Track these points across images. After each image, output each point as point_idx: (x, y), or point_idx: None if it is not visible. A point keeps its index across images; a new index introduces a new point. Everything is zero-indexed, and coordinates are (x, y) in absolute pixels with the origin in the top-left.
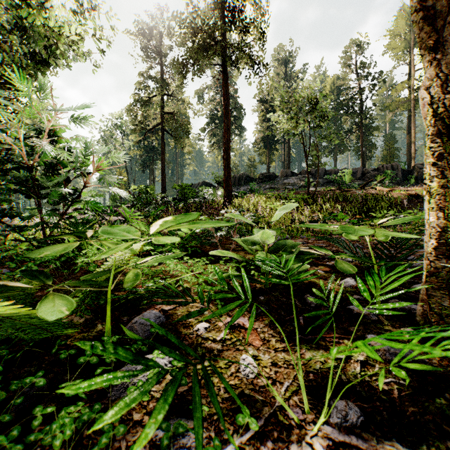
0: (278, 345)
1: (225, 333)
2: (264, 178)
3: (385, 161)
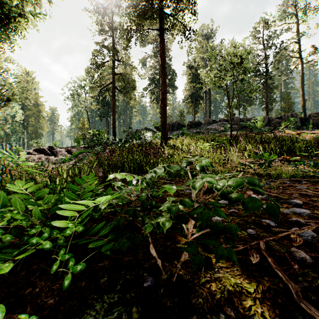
0: None
1: None
2: (192, 125)
3: (284, 111)
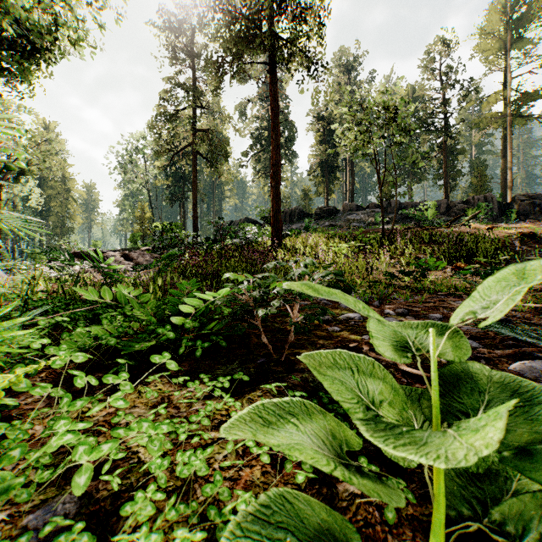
0: None
1: None
2: (322, 214)
3: (474, 192)
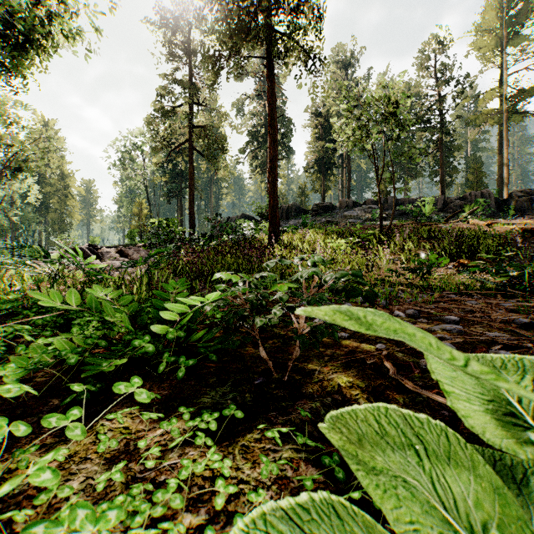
0: None
1: None
2: (319, 210)
3: (471, 188)
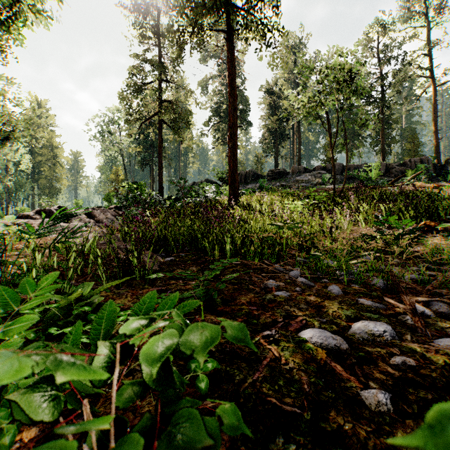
0: None
1: None
2: (274, 175)
3: (408, 156)
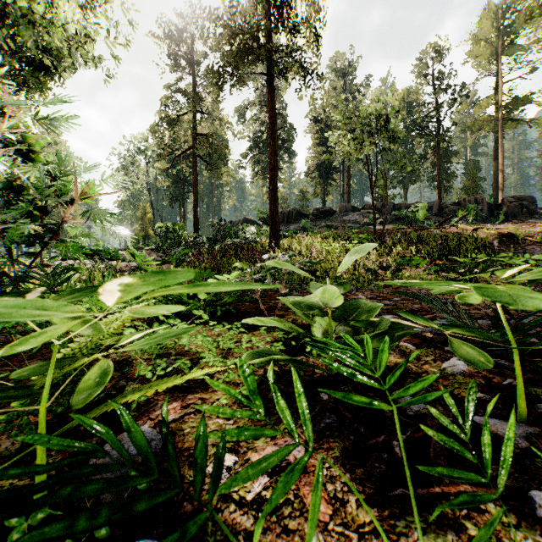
0: (363, 515)
1: (256, 536)
2: (319, 215)
3: (467, 193)
